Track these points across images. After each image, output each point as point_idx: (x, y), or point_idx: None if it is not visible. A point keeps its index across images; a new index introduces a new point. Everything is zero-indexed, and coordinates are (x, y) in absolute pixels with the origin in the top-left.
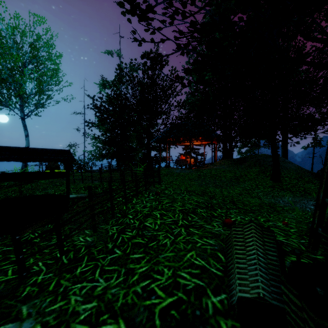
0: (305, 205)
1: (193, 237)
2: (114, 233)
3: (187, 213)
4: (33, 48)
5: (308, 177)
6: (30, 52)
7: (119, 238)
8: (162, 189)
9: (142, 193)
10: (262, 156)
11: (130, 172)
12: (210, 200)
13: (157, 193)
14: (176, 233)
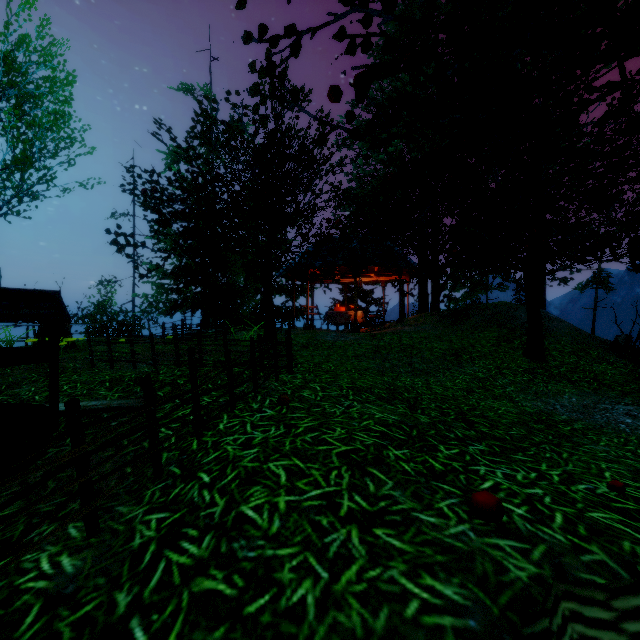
0: (613, 416)
1: (391, 570)
2: (148, 542)
3: (363, 467)
4: (8, 64)
5: (597, 349)
6: (1, 71)
7: (156, 567)
8: (295, 386)
9: (246, 400)
10: (502, 306)
11: (223, 345)
12: (412, 414)
13: (282, 400)
14: (334, 554)
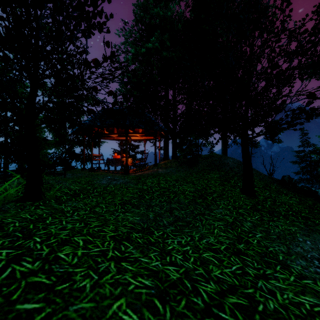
0: None
1: None
2: None
3: None
4: None
5: (273, 184)
6: None
7: None
8: None
9: None
10: (215, 156)
11: None
12: None
13: None
14: None
